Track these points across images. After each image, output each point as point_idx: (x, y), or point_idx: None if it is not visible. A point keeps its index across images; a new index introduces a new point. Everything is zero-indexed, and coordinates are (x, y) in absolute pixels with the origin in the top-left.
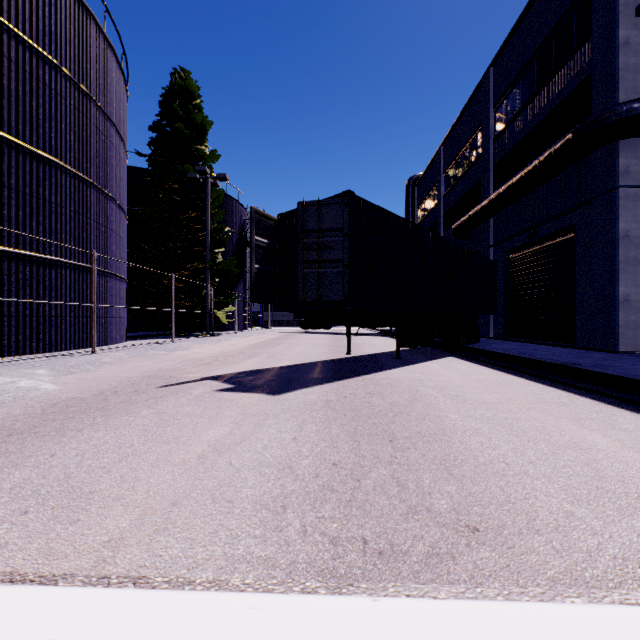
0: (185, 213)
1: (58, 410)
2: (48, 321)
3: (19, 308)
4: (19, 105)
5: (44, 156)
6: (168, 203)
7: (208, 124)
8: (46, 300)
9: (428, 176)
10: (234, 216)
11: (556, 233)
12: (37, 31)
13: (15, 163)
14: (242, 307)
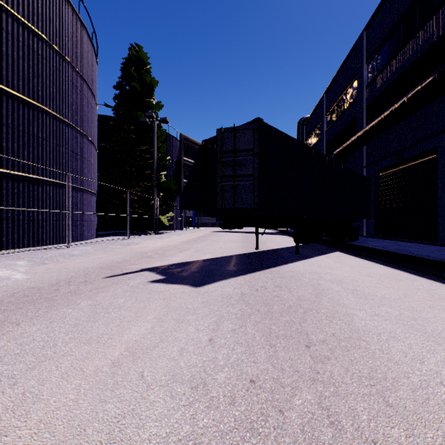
0: (139, 147)
1: (13, 300)
2: (36, 224)
3: (14, 214)
4: (14, 66)
5: (33, 103)
6: (127, 140)
7: (155, 83)
8: (35, 208)
9: (314, 117)
10: (174, 149)
11: (419, 155)
12: (28, 12)
13: (11, 108)
14: (179, 213)
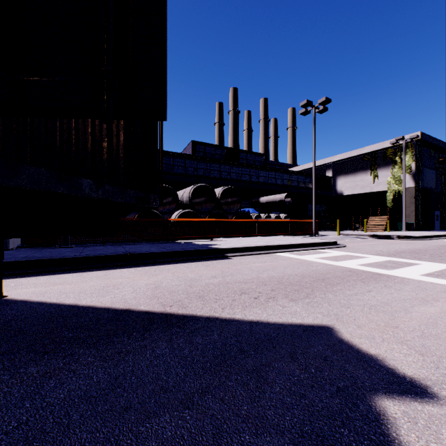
0: None
1: None
2: None
3: None
4: None
5: None
6: None
7: None
8: None
9: None
10: None
11: None
12: None
13: None
14: None
